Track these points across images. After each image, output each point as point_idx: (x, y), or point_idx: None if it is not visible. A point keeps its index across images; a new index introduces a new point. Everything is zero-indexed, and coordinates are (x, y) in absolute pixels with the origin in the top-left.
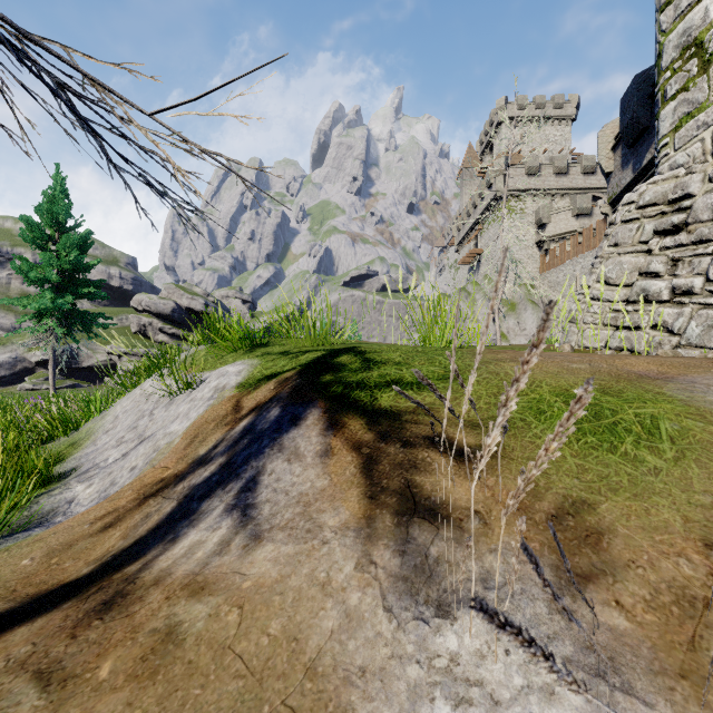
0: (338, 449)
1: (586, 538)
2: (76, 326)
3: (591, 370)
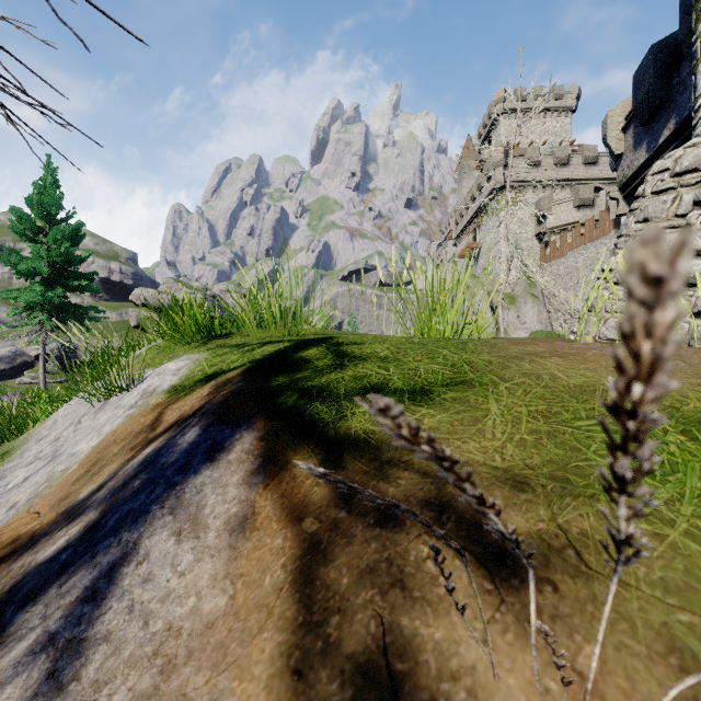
0: (264, 517)
1: None
2: (67, 320)
3: (693, 371)
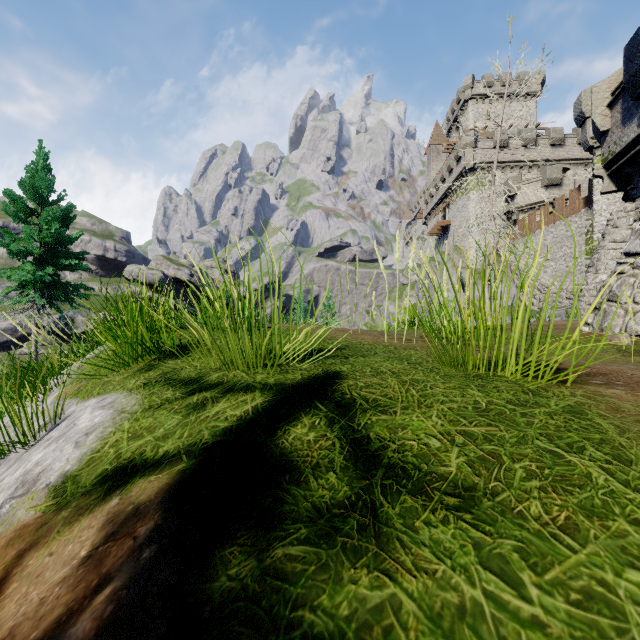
0: None
1: None
2: (58, 297)
3: None
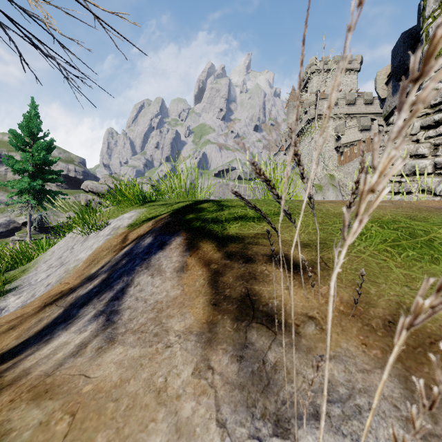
0: (192, 265)
1: (431, 346)
2: (44, 200)
3: (394, 206)
